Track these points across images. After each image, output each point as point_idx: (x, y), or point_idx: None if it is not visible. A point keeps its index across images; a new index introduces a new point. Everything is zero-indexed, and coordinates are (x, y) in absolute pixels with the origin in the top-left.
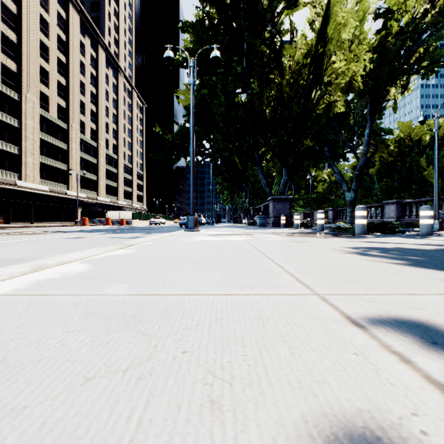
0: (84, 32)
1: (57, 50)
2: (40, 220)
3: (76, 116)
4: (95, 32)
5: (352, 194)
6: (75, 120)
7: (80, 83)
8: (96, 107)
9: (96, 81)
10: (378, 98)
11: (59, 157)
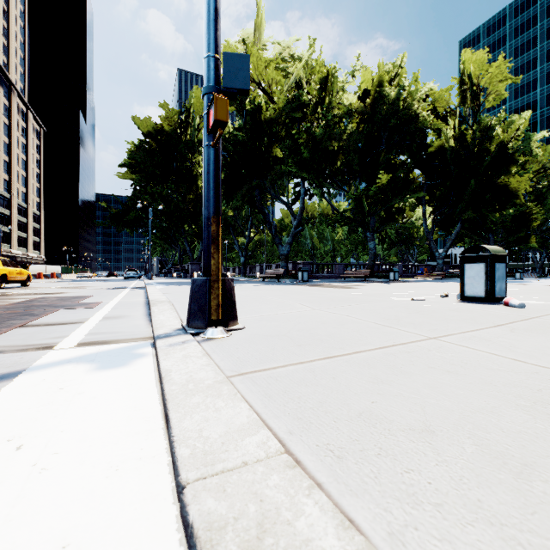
0: None
1: None
2: None
3: None
4: None
5: (244, 259)
6: None
7: None
8: None
9: None
10: None
11: None
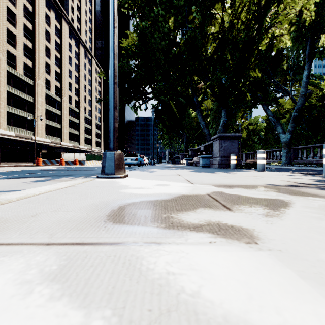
0: (50, 7)
1: (24, 18)
2: (7, 160)
3: (42, 74)
4: (59, 8)
5: (288, 135)
6: (41, 78)
7: (46, 48)
8: (60, 69)
9: (60, 48)
10: (314, 42)
11: (26, 107)
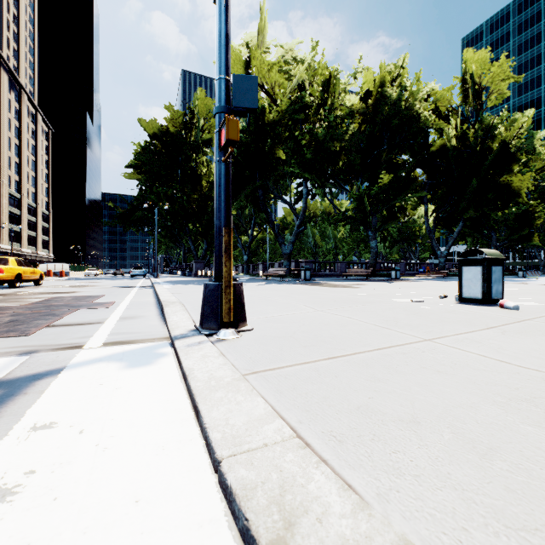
0: None
1: None
2: None
3: None
4: None
5: (247, 257)
6: None
7: None
8: None
9: None
10: None
11: None
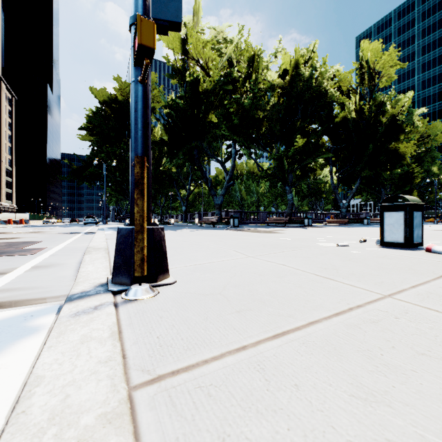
0: None
1: None
2: None
3: None
4: None
5: (185, 208)
6: None
7: None
8: None
9: None
10: None
11: None
